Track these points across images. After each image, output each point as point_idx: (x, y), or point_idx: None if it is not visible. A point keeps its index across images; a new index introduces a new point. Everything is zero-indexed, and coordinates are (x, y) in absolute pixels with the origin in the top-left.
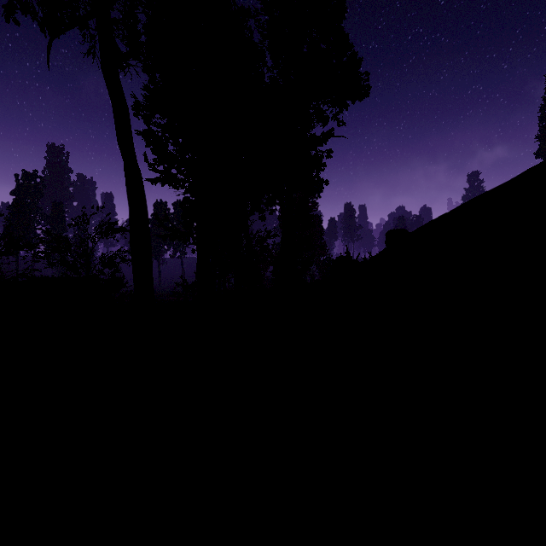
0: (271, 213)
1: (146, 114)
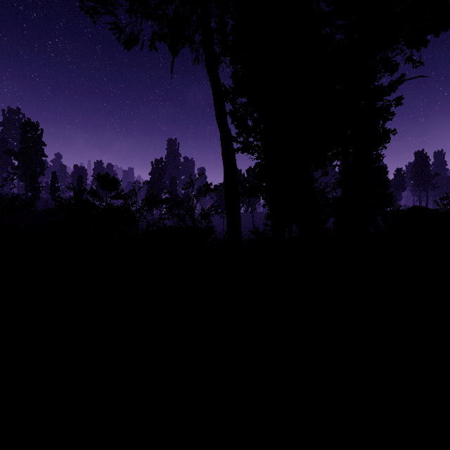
0: (334, 168)
1: (232, 97)
